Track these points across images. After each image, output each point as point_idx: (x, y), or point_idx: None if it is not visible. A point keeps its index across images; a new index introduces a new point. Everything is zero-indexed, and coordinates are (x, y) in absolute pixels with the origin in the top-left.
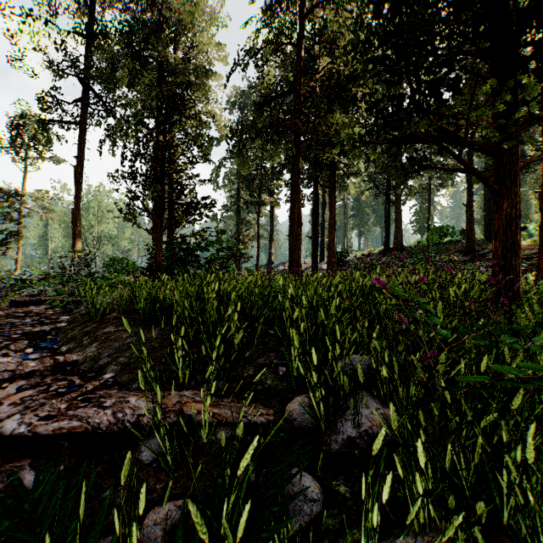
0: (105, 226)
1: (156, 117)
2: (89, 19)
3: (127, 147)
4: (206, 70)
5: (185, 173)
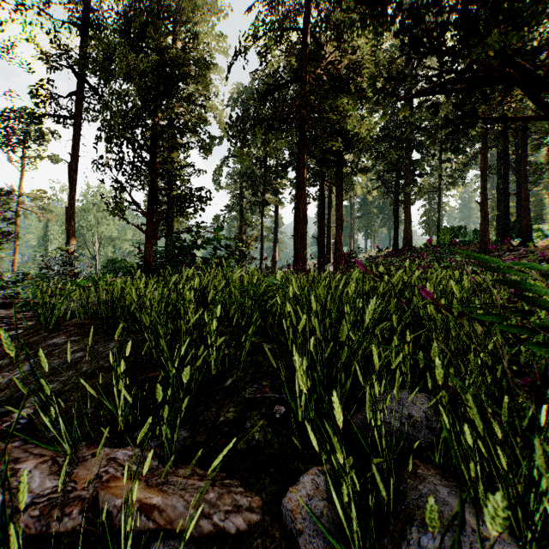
0: (105, 227)
1: (145, 99)
2: (84, 9)
3: (111, 130)
4: (207, 62)
5: (177, 161)
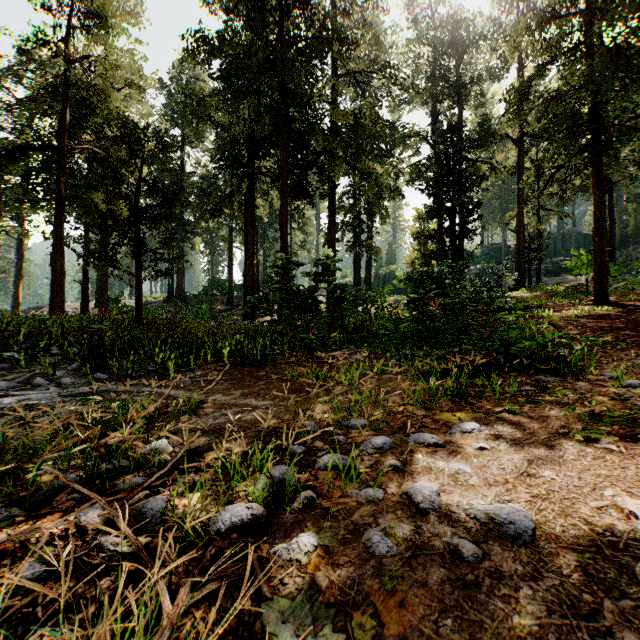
0: None
1: None
2: None
3: None
4: None
5: None
